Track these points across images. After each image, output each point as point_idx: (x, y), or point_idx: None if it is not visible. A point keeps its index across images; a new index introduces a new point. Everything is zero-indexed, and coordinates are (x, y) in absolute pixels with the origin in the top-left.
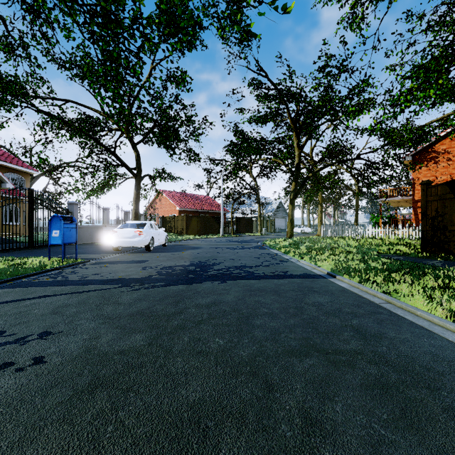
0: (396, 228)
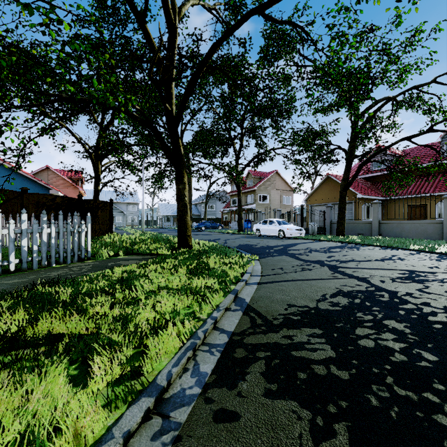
0: None
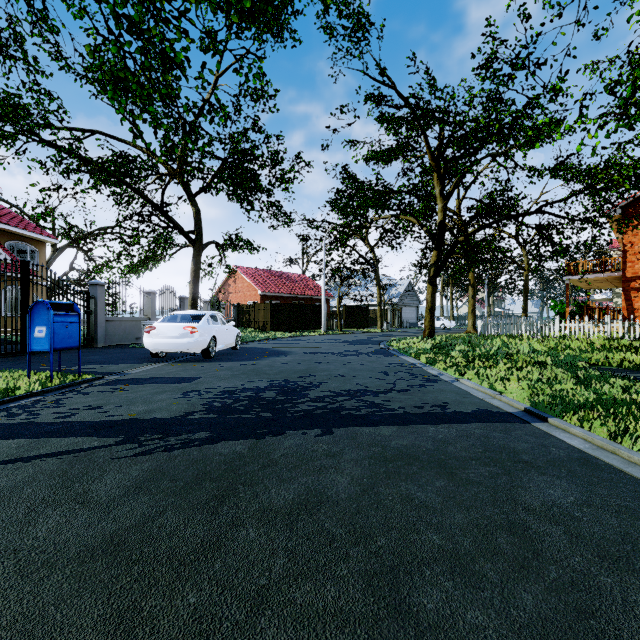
0: (601, 322)
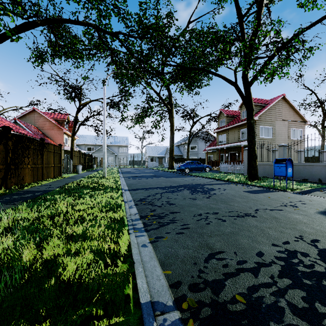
0: None
